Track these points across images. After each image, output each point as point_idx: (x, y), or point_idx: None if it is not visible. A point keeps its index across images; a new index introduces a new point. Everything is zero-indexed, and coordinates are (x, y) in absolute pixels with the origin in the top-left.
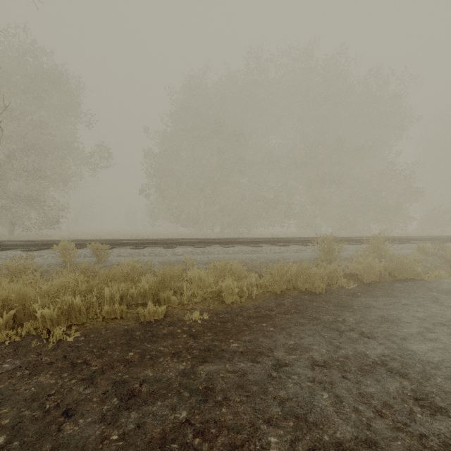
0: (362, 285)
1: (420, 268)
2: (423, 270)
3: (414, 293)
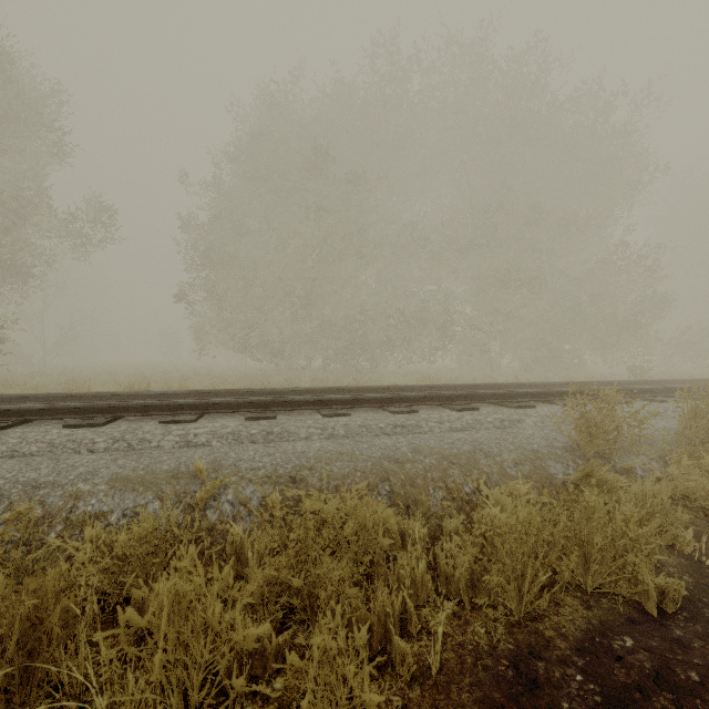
0: None
1: None
2: None
3: None
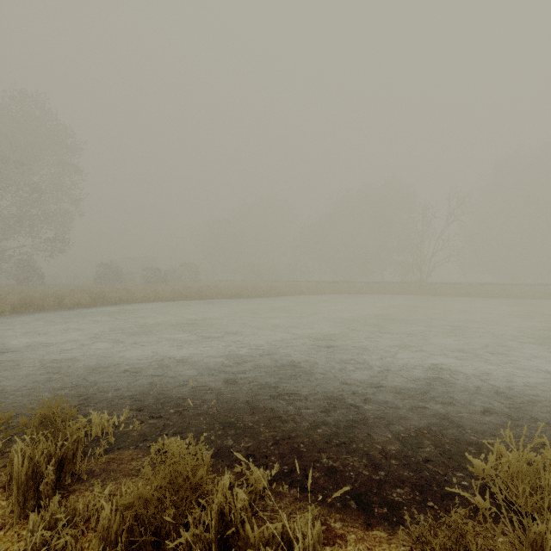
0: None
1: None
2: None
3: None
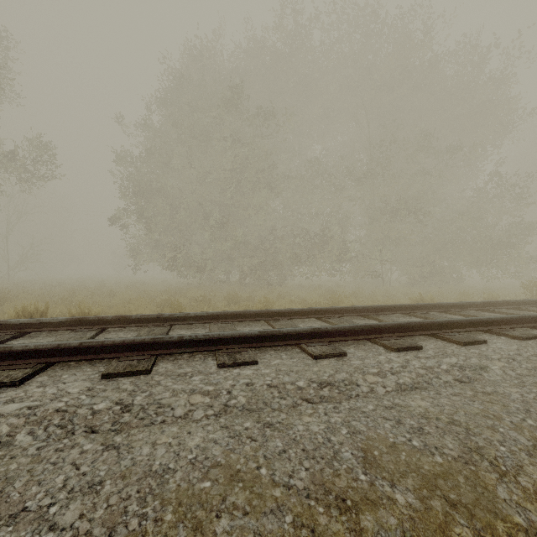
0: None
1: None
2: None
3: None
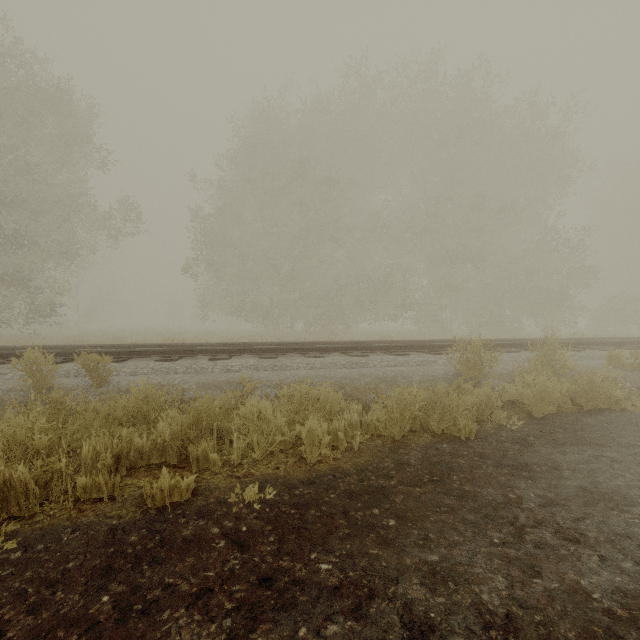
0: (532, 421)
1: (620, 392)
2: (623, 395)
3: (620, 437)
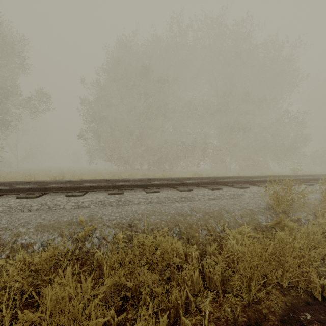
0: None
1: None
2: None
3: None
